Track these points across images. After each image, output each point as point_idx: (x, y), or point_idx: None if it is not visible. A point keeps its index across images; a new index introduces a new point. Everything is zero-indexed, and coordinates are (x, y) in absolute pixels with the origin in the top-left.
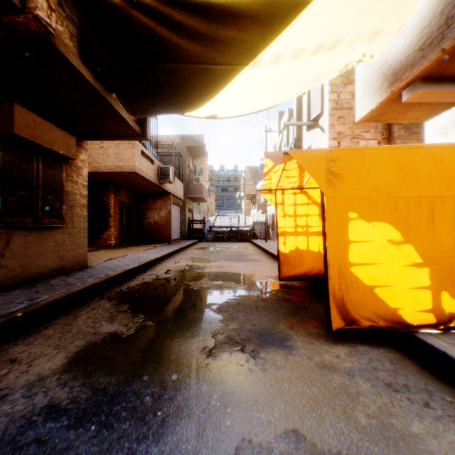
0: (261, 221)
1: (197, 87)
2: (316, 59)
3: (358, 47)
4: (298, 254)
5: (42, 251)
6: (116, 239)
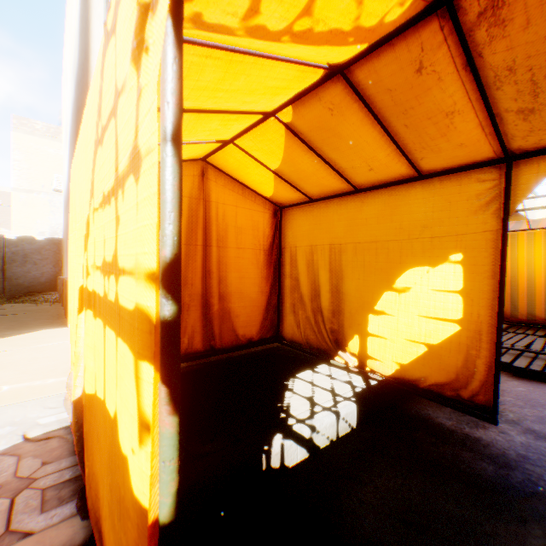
0: None
1: None
2: None
3: None
4: (116, 457)
5: None
6: None
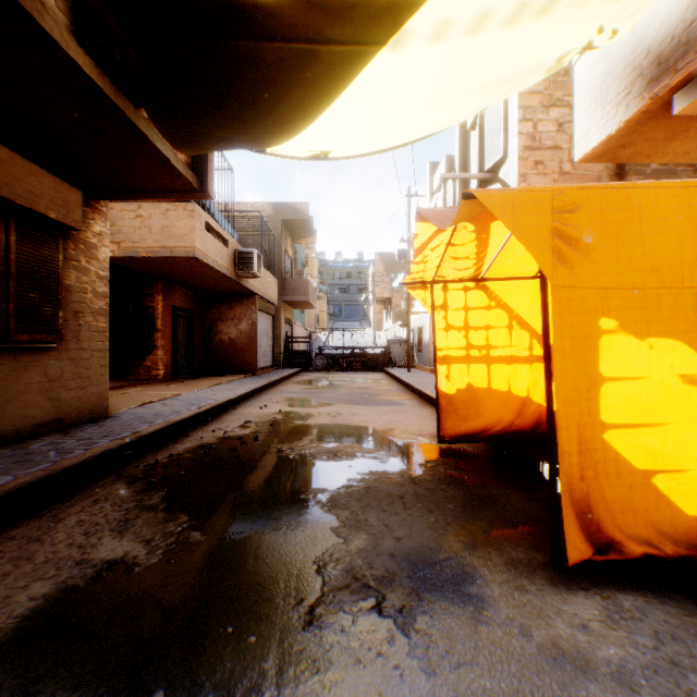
0: (401, 339)
1: (291, 90)
2: (513, 35)
3: (593, 12)
4: (471, 395)
5: (18, 391)
6: (167, 368)
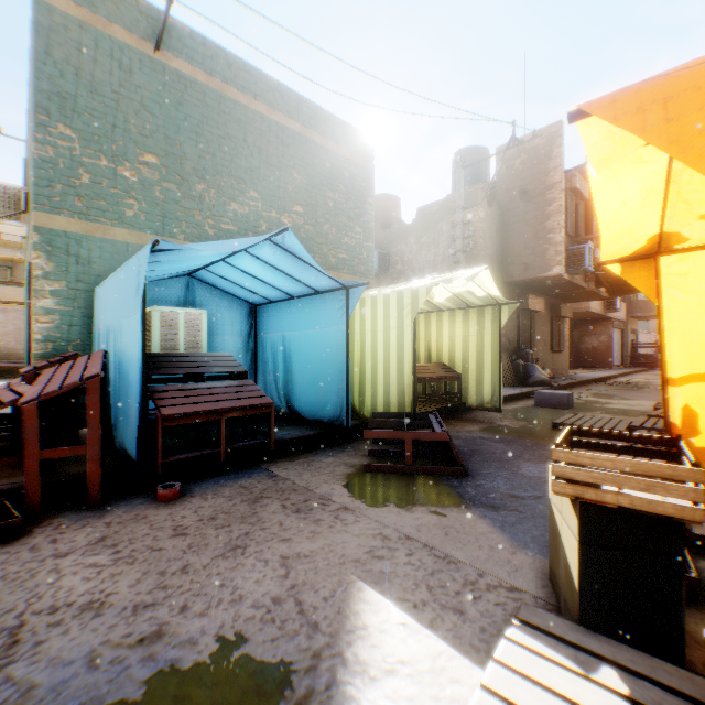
0: None
1: None
2: None
3: None
4: None
5: (558, 364)
6: None
